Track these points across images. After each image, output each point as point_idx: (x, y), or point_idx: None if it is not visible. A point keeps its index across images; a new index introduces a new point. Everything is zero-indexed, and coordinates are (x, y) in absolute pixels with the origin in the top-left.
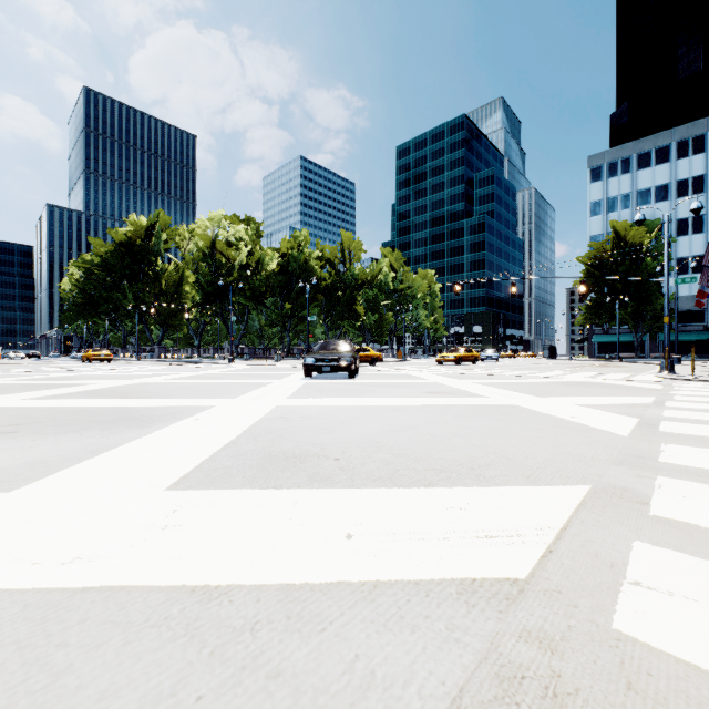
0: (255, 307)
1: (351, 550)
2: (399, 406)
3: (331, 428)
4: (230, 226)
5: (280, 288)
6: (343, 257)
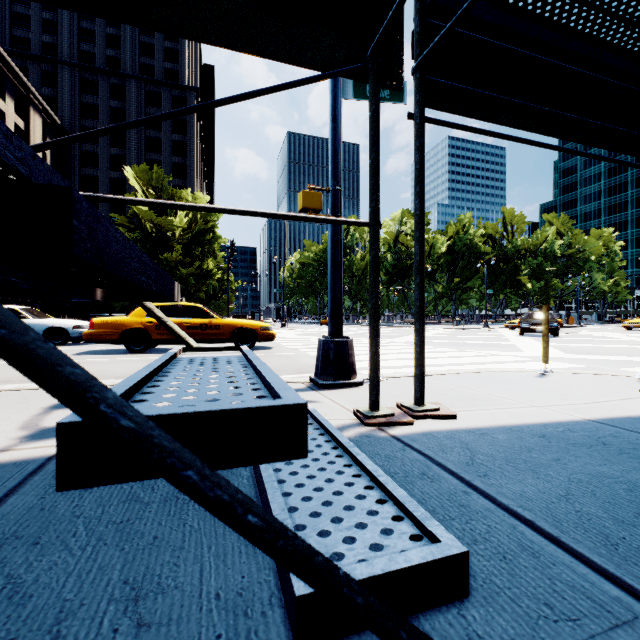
0: (427, 282)
1: (634, 359)
2: (616, 347)
3: (591, 350)
4: (408, 221)
5: (447, 265)
6: (506, 232)
